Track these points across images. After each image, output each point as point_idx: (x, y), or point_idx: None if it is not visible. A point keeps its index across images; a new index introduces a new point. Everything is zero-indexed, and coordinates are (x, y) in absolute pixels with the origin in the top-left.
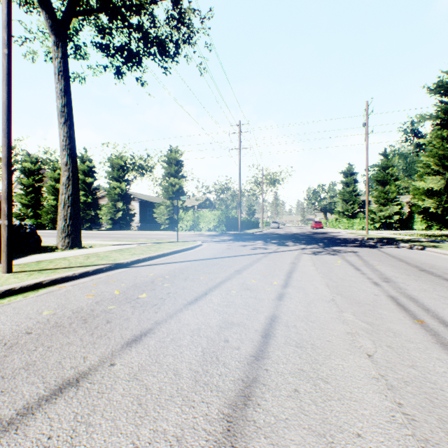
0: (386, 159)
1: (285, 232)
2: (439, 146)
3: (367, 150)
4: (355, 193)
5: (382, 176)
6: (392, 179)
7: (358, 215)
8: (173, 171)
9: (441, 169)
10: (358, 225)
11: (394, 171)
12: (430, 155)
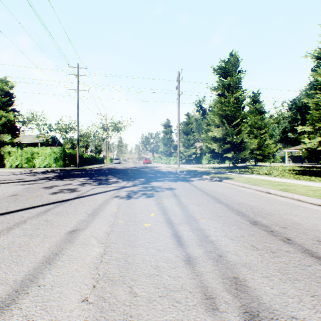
0: (189, 118)
1: (122, 166)
2: (220, 108)
3: (178, 106)
4: (171, 139)
5: (186, 129)
6: (191, 131)
7: (172, 154)
8: (0, 103)
9: (220, 123)
10: (173, 161)
11: (193, 126)
12: (215, 113)
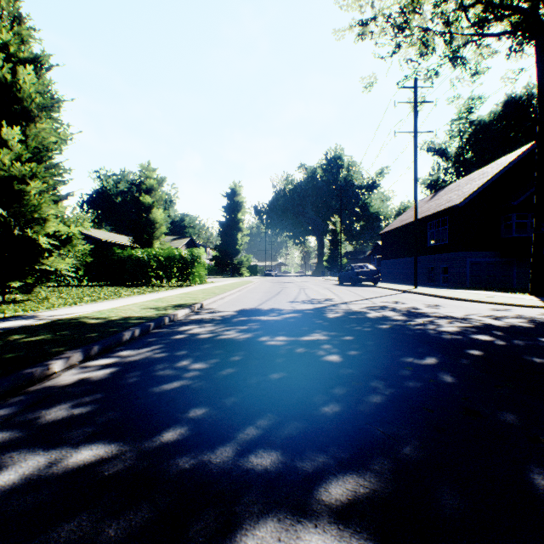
0: None
1: None
2: None
3: None
4: None
5: None
6: None
7: None
8: None
9: None
10: None
11: None
12: None
